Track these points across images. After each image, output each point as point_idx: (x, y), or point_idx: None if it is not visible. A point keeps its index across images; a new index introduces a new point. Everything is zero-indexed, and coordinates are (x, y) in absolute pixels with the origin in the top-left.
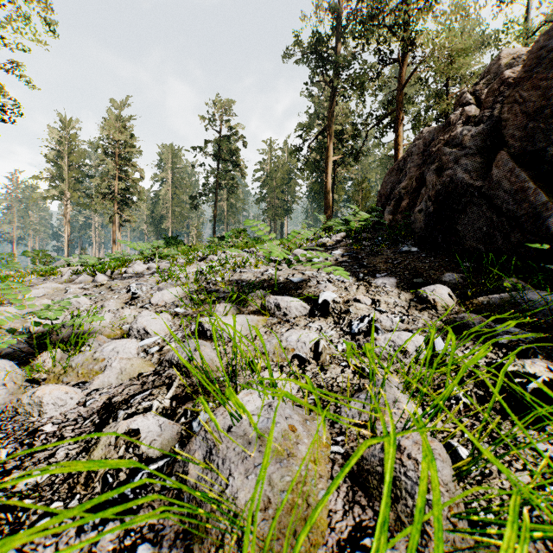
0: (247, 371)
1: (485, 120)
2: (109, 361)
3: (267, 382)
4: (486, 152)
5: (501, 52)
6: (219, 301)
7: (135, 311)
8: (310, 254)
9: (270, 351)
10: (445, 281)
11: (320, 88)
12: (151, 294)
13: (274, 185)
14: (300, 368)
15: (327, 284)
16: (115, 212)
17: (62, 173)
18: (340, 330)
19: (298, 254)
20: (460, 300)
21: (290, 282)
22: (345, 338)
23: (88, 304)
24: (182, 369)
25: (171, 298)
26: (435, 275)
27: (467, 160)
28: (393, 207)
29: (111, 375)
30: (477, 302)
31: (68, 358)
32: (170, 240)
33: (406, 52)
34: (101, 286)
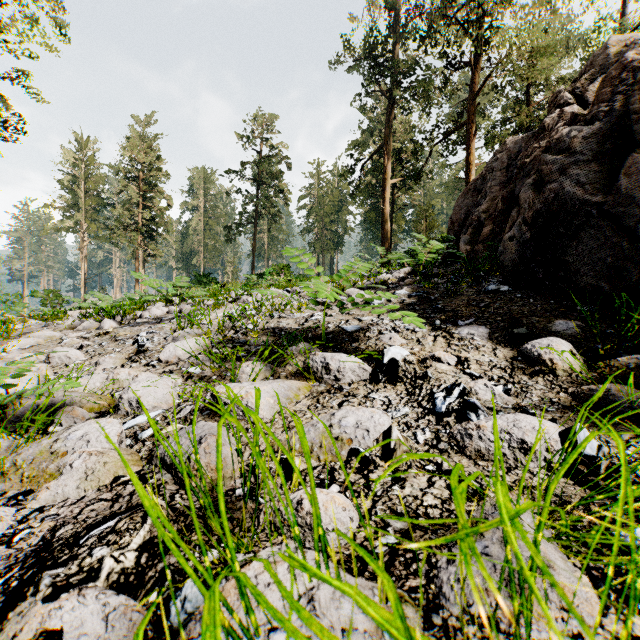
0: (278, 479)
1: (600, 117)
2: (70, 458)
3: (308, 511)
4: (604, 158)
5: (608, 39)
6: (249, 357)
7: (137, 370)
8: (370, 294)
9: (315, 442)
10: (556, 331)
11: (376, 100)
12: (163, 346)
13: (322, 213)
14: (361, 475)
15: (392, 335)
16: (138, 245)
17: (78, 201)
18: (418, 406)
19: (352, 294)
20: (587, 360)
21: (343, 331)
22: (426, 419)
23: (81, 359)
24: (164, 490)
25: (186, 353)
26: (539, 322)
27: (578, 169)
28: (471, 236)
29: (68, 482)
30: (617, 365)
31: (17, 449)
32: (201, 278)
33: (479, 54)
34: (105, 335)
